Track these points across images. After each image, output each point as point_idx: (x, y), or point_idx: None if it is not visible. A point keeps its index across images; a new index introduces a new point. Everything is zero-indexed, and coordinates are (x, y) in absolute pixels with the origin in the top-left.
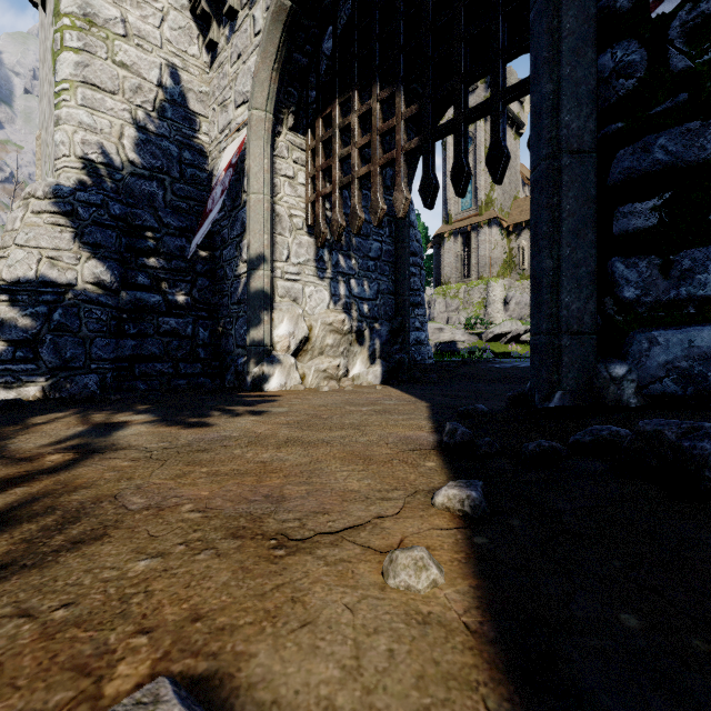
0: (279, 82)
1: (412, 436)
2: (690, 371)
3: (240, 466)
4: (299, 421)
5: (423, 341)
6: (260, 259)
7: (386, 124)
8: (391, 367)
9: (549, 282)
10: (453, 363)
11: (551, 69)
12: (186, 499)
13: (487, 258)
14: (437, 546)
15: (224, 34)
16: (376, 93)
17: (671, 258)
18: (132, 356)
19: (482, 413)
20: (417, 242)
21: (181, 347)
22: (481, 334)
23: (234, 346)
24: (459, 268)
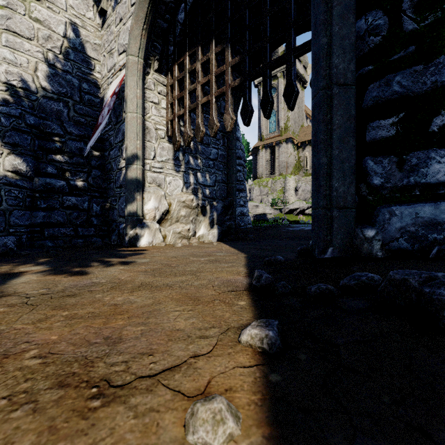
0: (147, 38)
1: (232, 279)
2: (416, 233)
3: (96, 308)
4: (154, 269)
5: (245, 213)
6: (134, 157)
7: (219, 69)
8: (224, 230)
9: (324, 173)
10: (264, 227)
11: (326, 28)
12: (34, 344)
13: (285, 162)
14: (238, 386)
15: (111, 5)
16: (212, 49)
17: (404, 157)
18: (43, 223)
19: (280, 262)
20: (241, 150)
21: (80, 216)
22: (281, 209)
23: (118, 216)
24: (268, 168)
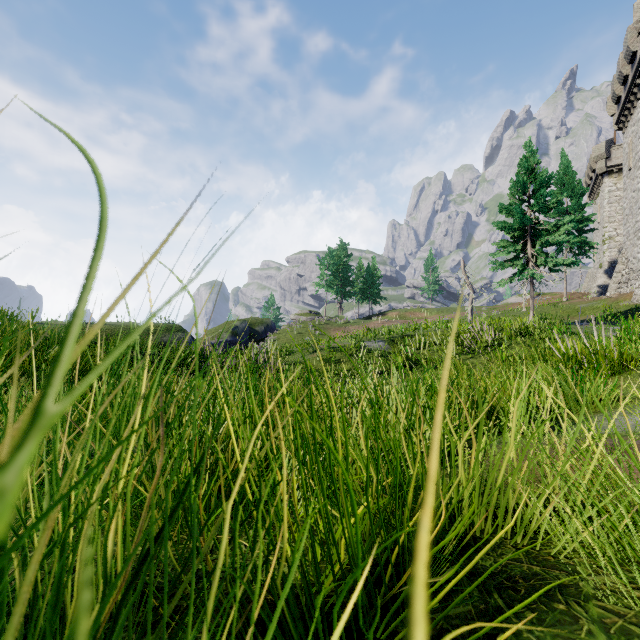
0: None
1: None
2: None
3: None
4: None
5: None
6: None
7: None
8: None
9: None
10: None
11: None
12: None
13: None
14: None
15: None
16: None
17: None
18: None
19: None
20: None
21: None
22: None
23: None
24: None
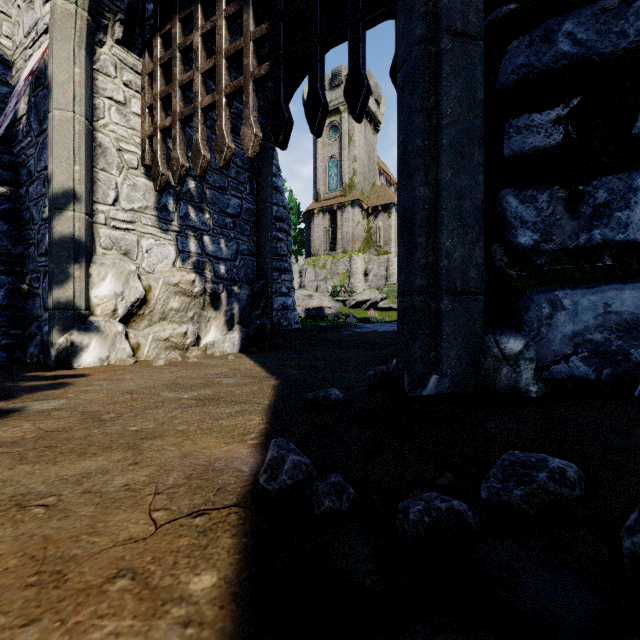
0: None
1: (220, 459)
2: (606, 347)
3: None
4: (46, 433)
5: (290, 306)
6: (68, 196)
7: (232, 46)
8: (251, 333)
9: (424, 219)
10: (318, 328)
11: None
12: None
13: (350, 234)
14: None
15: None
16: (221, 8)
17: (581, 188)
18: None
19: (336, 402)
20: (284, 208)
21: None
22: (345, 301)
23: (42, 309)
24: (327, 242)
